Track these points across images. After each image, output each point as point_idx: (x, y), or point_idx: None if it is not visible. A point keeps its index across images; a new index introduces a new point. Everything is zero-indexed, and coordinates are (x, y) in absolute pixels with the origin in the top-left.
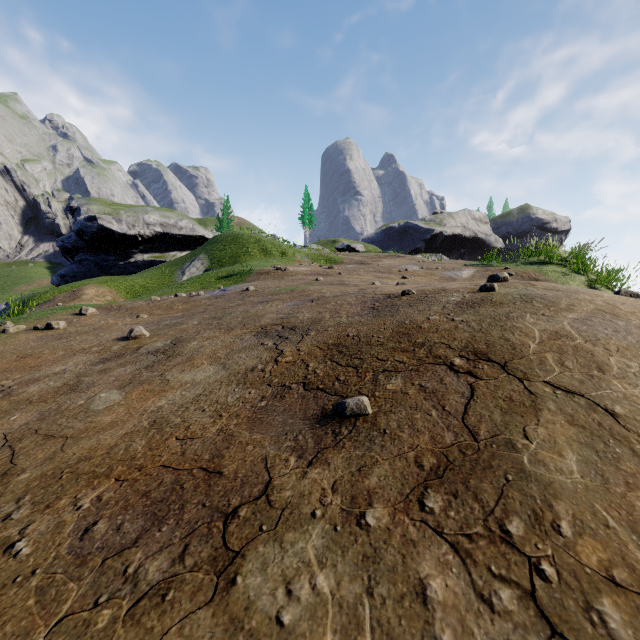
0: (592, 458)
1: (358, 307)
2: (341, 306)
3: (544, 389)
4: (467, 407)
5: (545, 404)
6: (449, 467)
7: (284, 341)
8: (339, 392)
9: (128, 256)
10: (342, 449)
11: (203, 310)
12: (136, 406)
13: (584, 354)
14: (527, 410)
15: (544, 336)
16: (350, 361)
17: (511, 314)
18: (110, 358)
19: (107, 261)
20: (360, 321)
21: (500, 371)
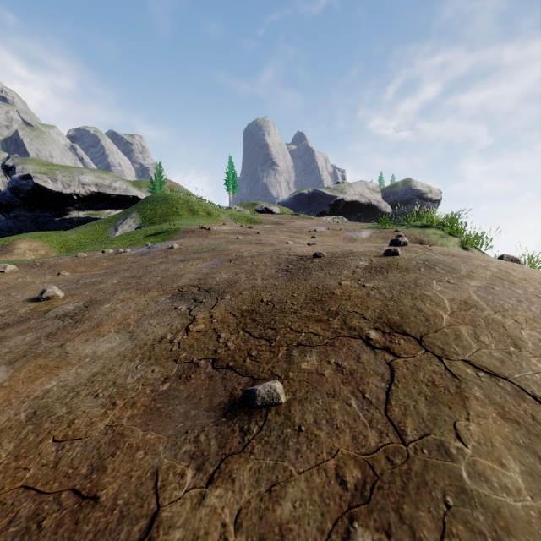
0: (537, 468)
1: (273, 269)
2: (257, 267)
3: (466, 370)
4: (389, 394)
5: (471, 390)
6: (377, 484)
7: (198, 305)
8: (250, 372)
9: (64, 213)
10: (250, 456)
11: (126, 267)
12: (19, 389)
13: (496, 327)
14: (453, 399)
15: (454, 306)
16: (263, 332)
17: (419, 281)
18: (12, 323)
19: (43, 217)
20: (274, 284)
21: (417, 347)
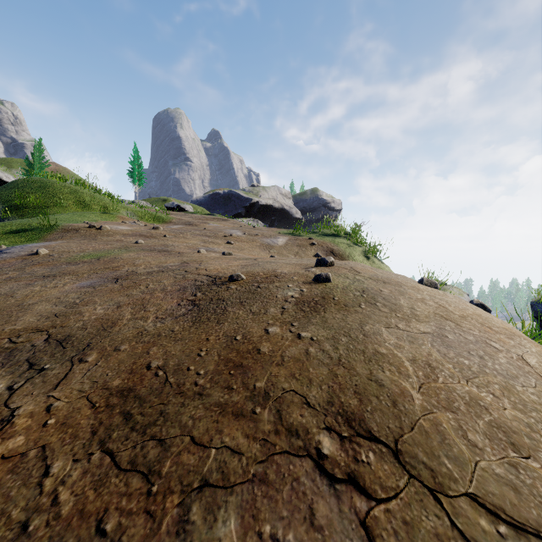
0: None
1: (174, 299)
2: (152, 294)
3: (480, 523)
4: None
5: None
6: None
7: (31, 379)
8: None
9: None
10: None
11: None
12: None
13: (479, 410)
14: None
15: (419, 373)
16: (140, 450)
17: (365, 327)
18: None
19: None
20: (172, 331)
21: (396, 468)
